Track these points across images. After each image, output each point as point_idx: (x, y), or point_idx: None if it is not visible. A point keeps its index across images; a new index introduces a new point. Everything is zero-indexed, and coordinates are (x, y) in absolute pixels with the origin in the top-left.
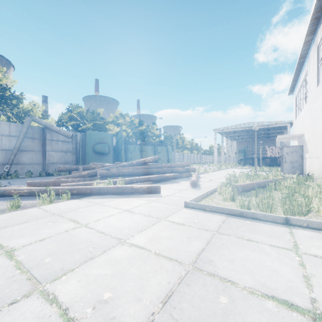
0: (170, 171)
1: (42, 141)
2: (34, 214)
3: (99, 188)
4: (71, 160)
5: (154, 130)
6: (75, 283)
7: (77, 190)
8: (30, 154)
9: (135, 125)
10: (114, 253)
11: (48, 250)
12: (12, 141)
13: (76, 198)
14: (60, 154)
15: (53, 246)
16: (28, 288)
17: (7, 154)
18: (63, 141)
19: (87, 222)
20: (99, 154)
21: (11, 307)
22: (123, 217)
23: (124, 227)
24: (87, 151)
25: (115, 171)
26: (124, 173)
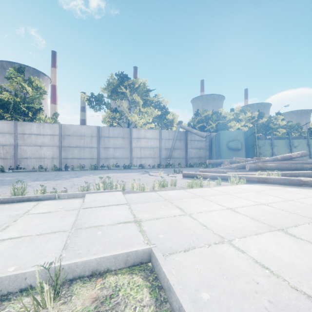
0: None
1: (185, 141)
2: (238, 189)
3: (265, 178)
4: (203, 155)
5: (279, 121)
6: None
7: (246, 178)
8: (178, 151)
9: (255, 119)
10: None
11: (289, 207)
12: (170, 142)
13: (247, 183)
14: (196, 150)
15: (288, 206)
16: (310, 219)
17: (167, 151)
18: (198, 140)
19: (290, 199)
20: (232, 150)
21: None
22: None
23: None
24: (221, 147)
25: (262, 165)
26: (271, 167)
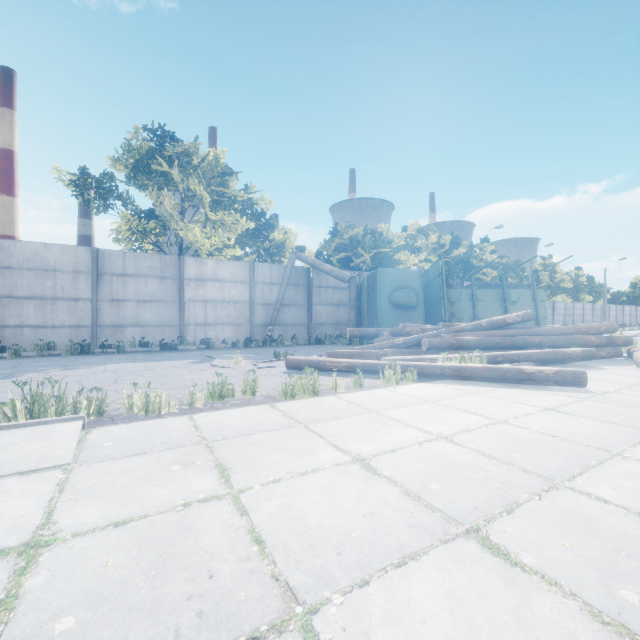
0: (565, 342)
1: (307, 289)
2: (397, 397)
3: (456, 367)
4: (344, 319)
5: (486, 254)
6: (608, 489)
7: (418, 368)
8: (293, 309)
9: (446, 248)
10: (625, 467)
11: (498, 445)
12: (274, 291)
13: (421, 381)
14: (330, 309)
15: (496, 441)
16: (542, 481)
17: (269, 310)
18: (334, 287)
19: (501, 418)
20: (400, 309)
21: (551, 494)
22: (559, 419)
23: (586, 434)
24: (379, 303)
25: (453, 339)
26: (469, 344)
